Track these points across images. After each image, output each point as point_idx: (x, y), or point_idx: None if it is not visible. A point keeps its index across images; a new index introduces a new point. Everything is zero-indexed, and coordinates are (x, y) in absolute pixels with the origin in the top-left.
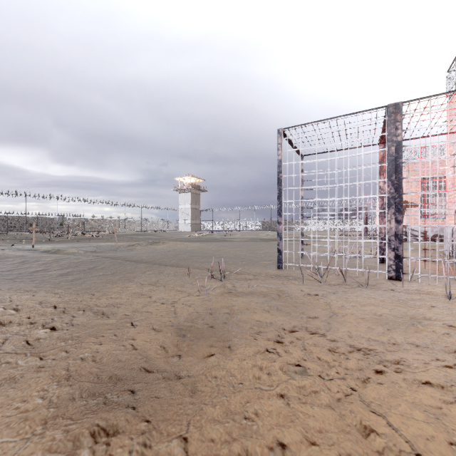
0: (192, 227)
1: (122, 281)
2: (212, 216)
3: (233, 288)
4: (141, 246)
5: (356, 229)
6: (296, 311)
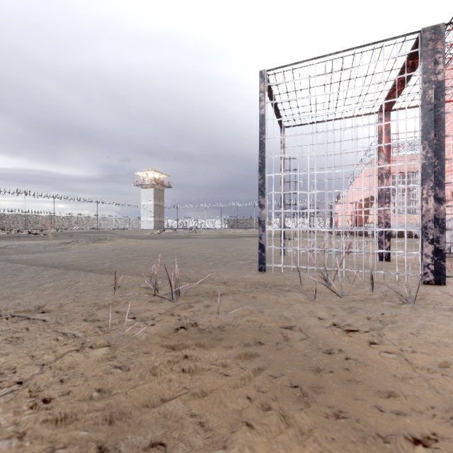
0: (155, 225)
1: None
2: (177, 213)
3: (190, 318)
4: (79, 244)
5: (317, 226)
6: (357, 405)
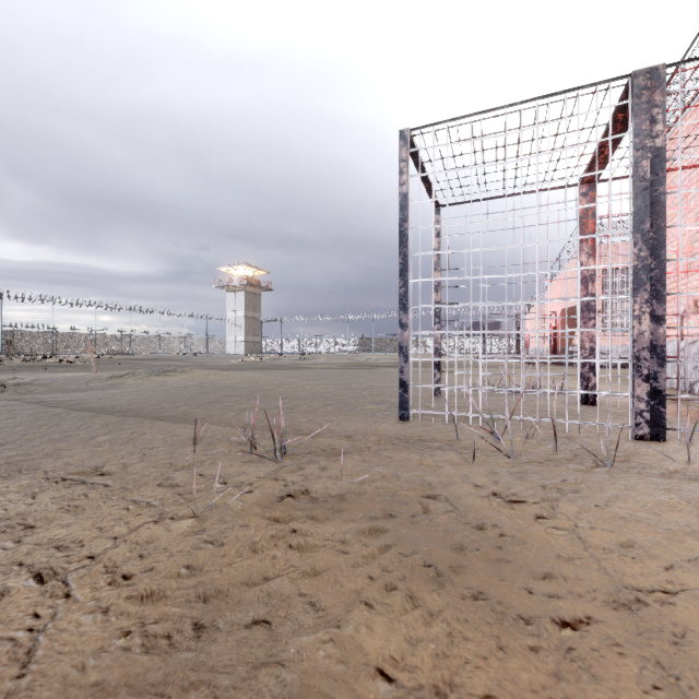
0: (248, 348)
1: (2, 470)
2: (281, 329)
3: (299, 483)
4: (137, 378)
5: (497, 350)
6: (502, 587)
